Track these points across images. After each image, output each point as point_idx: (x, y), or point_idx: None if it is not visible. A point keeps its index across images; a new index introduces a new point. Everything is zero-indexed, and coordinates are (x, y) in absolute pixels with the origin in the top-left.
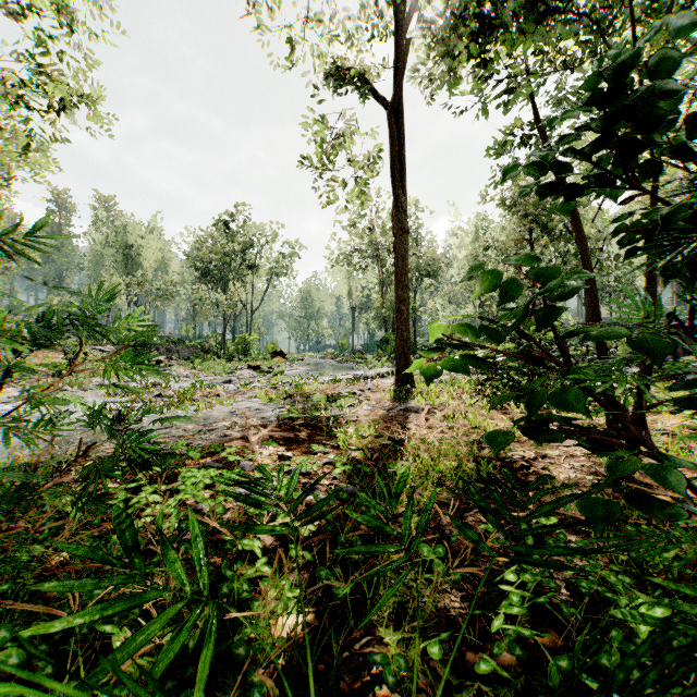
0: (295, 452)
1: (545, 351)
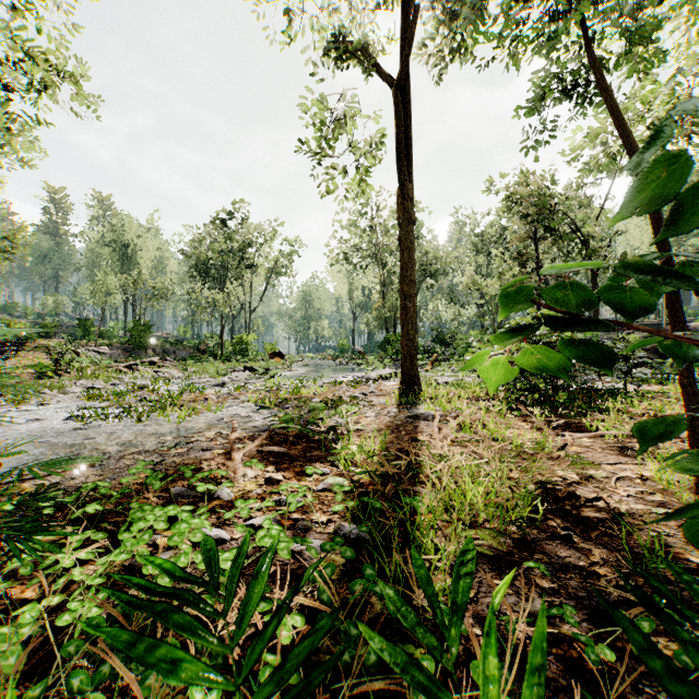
0: (286, 473)
1: None
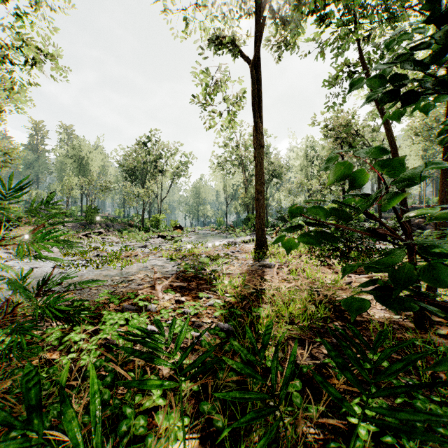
0: (187, 297)
1: (388, 229)
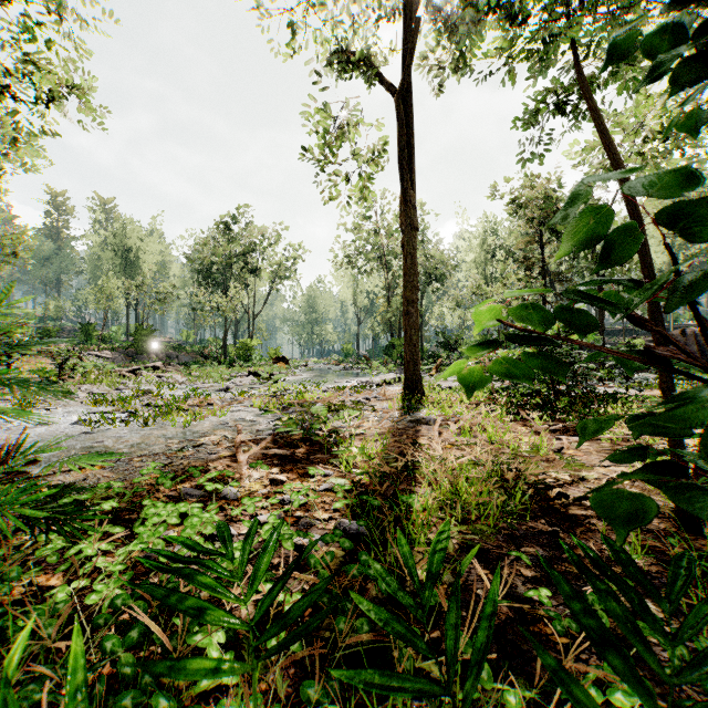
0: (290, 475)
1: (659, 356)
